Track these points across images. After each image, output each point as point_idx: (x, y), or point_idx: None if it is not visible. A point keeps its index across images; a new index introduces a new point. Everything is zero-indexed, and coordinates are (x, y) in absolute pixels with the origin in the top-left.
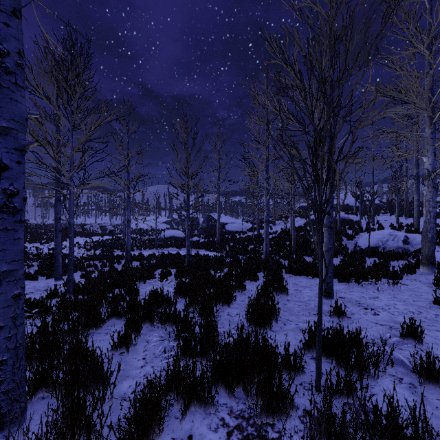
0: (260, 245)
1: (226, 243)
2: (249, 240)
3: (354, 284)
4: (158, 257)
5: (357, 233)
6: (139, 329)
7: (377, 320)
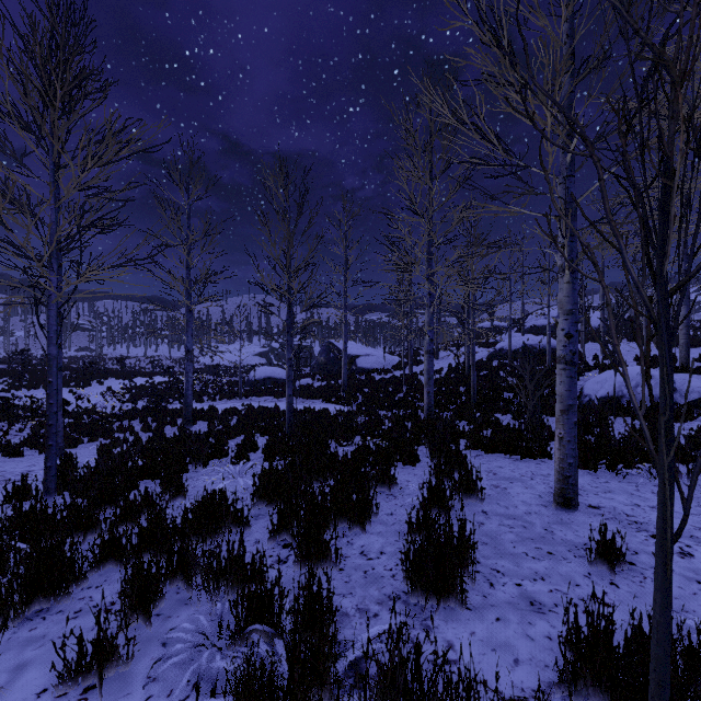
0: (415, 393)
1: (358, 388)
2: (396, 384)
3: (607, 475)
4: (241, 414)
5: (582, 372)
6: (148, 608)
7: (695, 571)
